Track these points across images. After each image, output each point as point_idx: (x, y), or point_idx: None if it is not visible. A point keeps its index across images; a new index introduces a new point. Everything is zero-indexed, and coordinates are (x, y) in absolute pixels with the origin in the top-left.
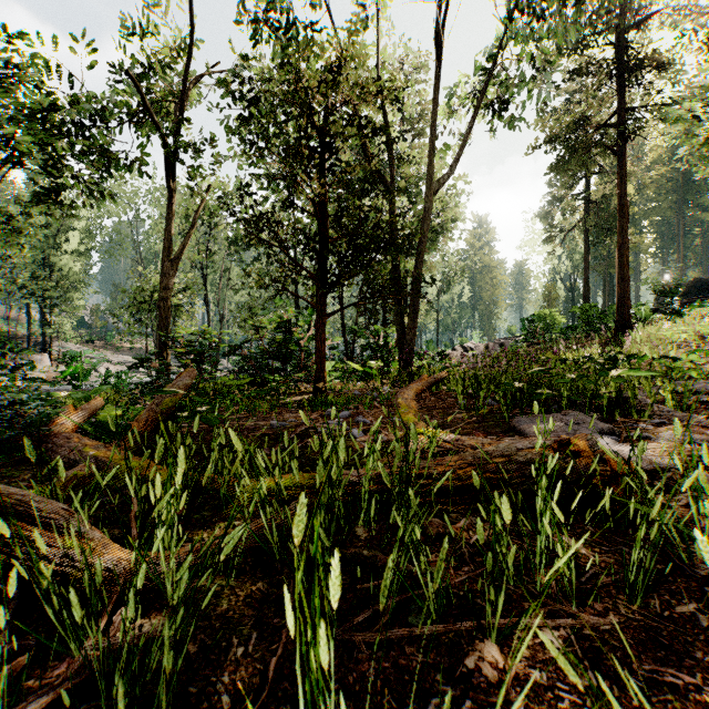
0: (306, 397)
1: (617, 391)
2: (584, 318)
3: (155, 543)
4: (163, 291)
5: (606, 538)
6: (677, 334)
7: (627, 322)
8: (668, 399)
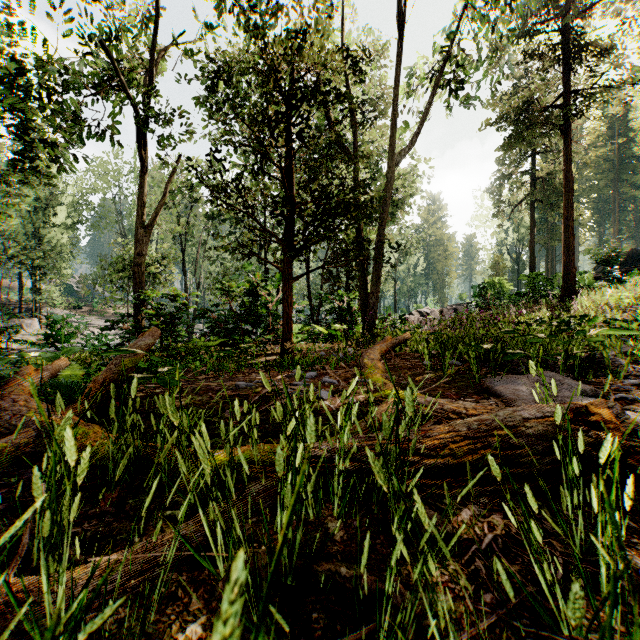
0: (273, 357)
1: (591, 351)
2: (531, 285)
3: None
4: (138, 258)
5: None
6: (620, 299)
7: (572, 289)
8: None
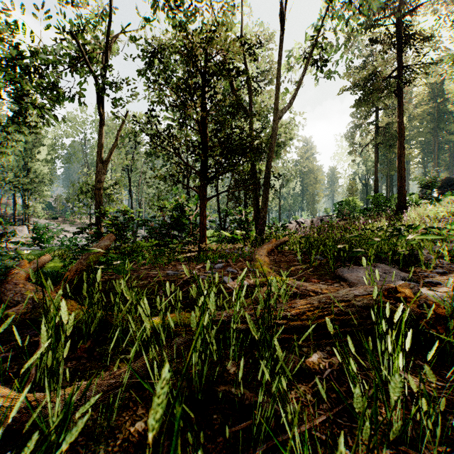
0: (193, 254)
1: (410, 250)
2: (375, 203)
3: (17, 405)
4: (98, 184)
5: (437, 373)
6: (437, 212)
7: (404, 205)
8: (445, 255)
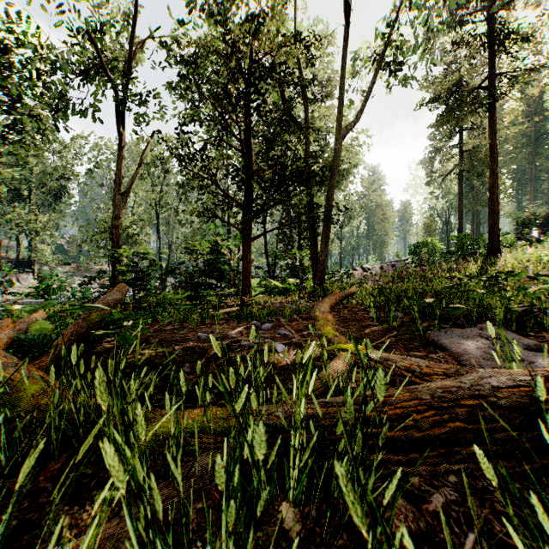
0: (234, 309)
1: (529, 306)
2: (460, 244)
3: None
4: (115, 220)
5: None
6: (540, 256)
7: (497, 248)
8: None
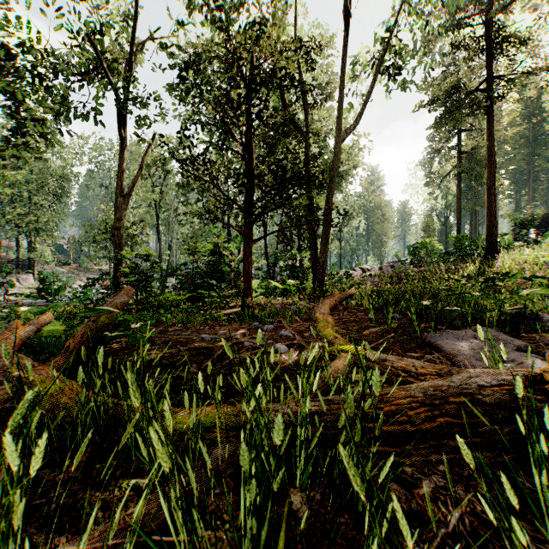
0: (235, 310)
1: (522, 308)
2: (458, 245)
3: None
4: (117, 222)
5: None
6: (537, 257)
7: (495, 249)
8: None
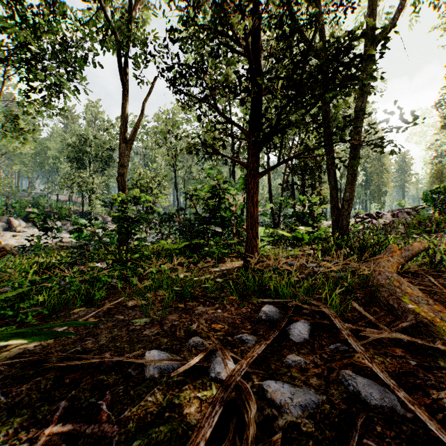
0: (236, 264)
1: None
2: None
3: None
4: (121, 169)
5: None
6: None
7: None
8: None
